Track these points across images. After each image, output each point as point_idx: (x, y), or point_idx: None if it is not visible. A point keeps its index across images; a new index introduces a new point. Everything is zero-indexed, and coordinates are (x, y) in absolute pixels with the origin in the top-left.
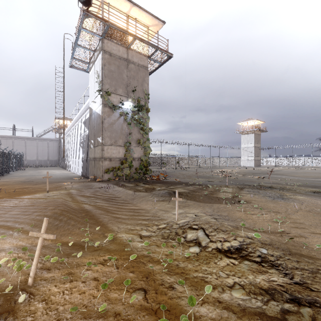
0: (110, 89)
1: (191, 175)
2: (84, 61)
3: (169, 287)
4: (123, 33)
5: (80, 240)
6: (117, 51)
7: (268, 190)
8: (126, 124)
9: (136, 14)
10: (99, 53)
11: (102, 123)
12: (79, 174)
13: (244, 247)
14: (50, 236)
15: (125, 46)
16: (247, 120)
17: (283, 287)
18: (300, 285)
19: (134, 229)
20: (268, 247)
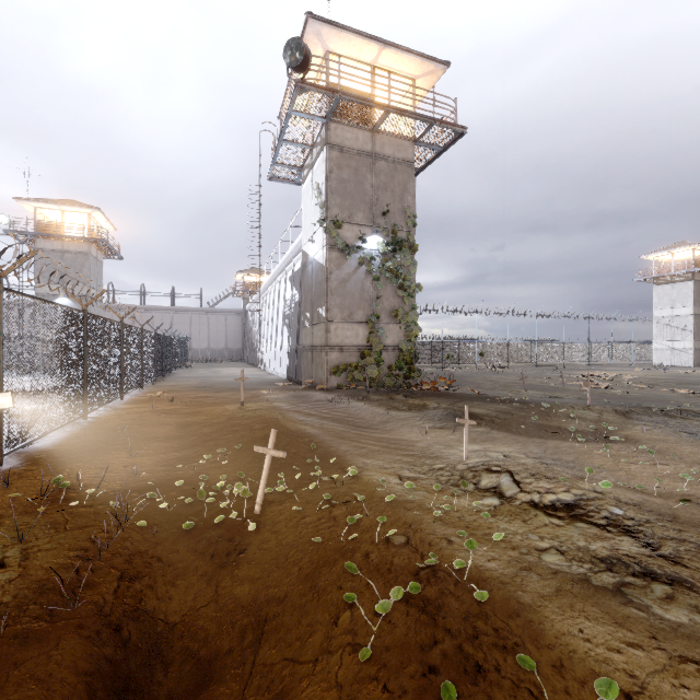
0: (340, 216)
1: (512, 384)
2: (293, 166)
3: (443, 538)
4: (365, 106)
5: (308, 473)
6: (354, 142)
7: (693, 420)
8: (371, 280)
9: (390, 62)
10: (320, 151)
11: (326, 281)
12: (282, 377)
13: (581, 502)
14: (279, 453)
15: (368, 129)
16: (669, 247)
17: (633, 559)
18: (667, 559)
19: (389, 468)
20: (629, 507)
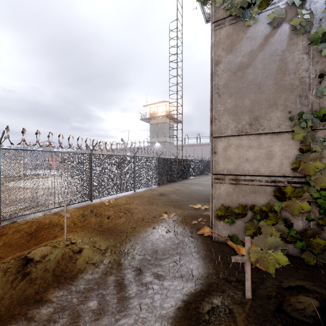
0: None
1: None
2: None
3: None
4: None
5: None
6: None
7: None
8: (303, 46)
9: None
10: None
11: (211, 79)
12: None
13: None
14: None
15: None
16: None
17: None
18: None
19: None
20: None
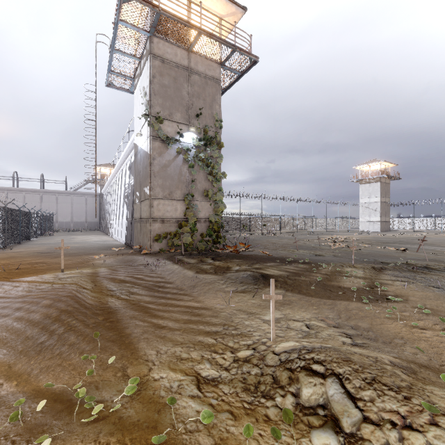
0: (162, 113)
1: (286, 245)
2: (126, 76)
3: None
4: (182, 25)
5: (73, 385)
6: (173, 56)
7: (432, 275)
8: (187, 167)
9: None
10: (146, 60)
11: (150, 165)
12: (122, 242)
13: None
14: None
15: (185, 48)
16: (368, 162)
17: None
18: None
19: (186, 359)
20: None
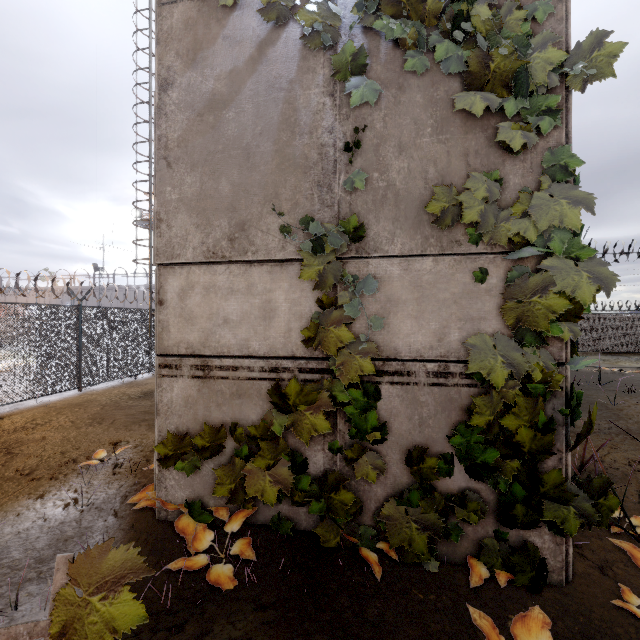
0: None
1: None
2: None
3: None
4: None
5: None
6: None
7: None
8: (326, 79)
9: None
10: None
11: (155, 122)
12: None
13: None
14: None
15: None
16: None
17: None
18: None
19: None
20: None
